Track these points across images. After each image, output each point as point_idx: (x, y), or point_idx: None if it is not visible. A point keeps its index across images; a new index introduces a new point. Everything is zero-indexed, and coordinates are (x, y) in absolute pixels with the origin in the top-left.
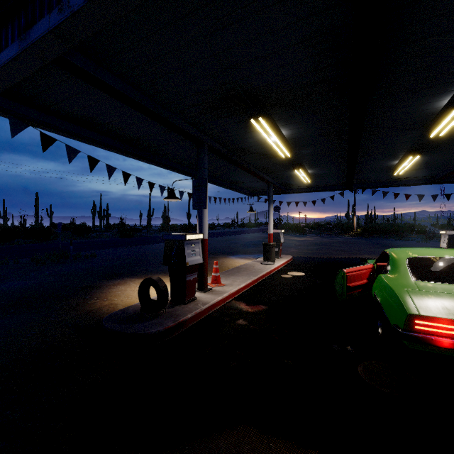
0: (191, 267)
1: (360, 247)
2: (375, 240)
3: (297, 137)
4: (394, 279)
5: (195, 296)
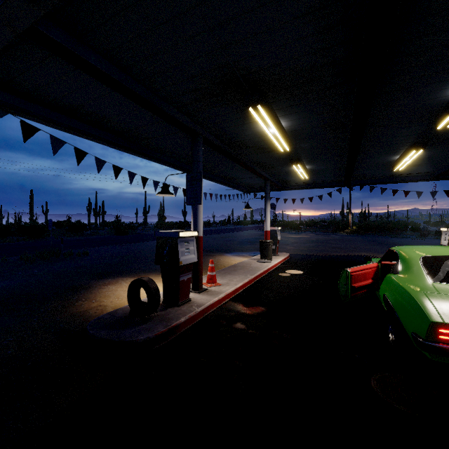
0: (185, 267)
1: (356, 244)
2: (371, 238)
3: (297, 130)
4: (408, 281)
5: (189, 298)
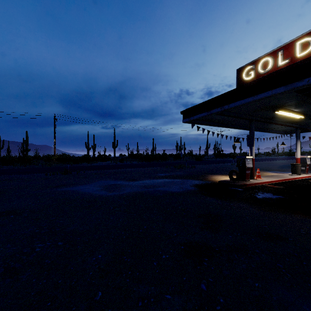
0: (247, 168)
1: None
2: None
3: (305, 110)
4: None
5: (249, 180)
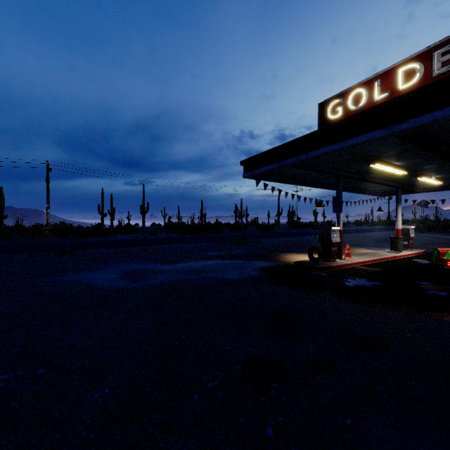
0: (333, 244)
1: None
2: None
3: (409, 164)
4: None
5: (335, 260)
